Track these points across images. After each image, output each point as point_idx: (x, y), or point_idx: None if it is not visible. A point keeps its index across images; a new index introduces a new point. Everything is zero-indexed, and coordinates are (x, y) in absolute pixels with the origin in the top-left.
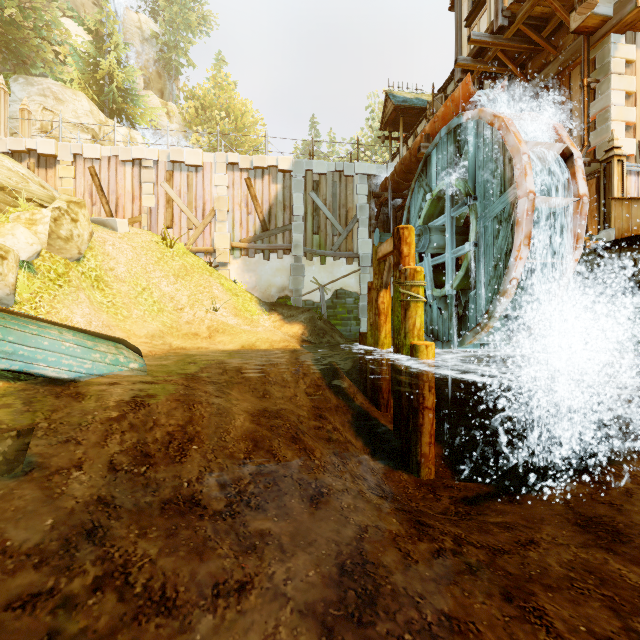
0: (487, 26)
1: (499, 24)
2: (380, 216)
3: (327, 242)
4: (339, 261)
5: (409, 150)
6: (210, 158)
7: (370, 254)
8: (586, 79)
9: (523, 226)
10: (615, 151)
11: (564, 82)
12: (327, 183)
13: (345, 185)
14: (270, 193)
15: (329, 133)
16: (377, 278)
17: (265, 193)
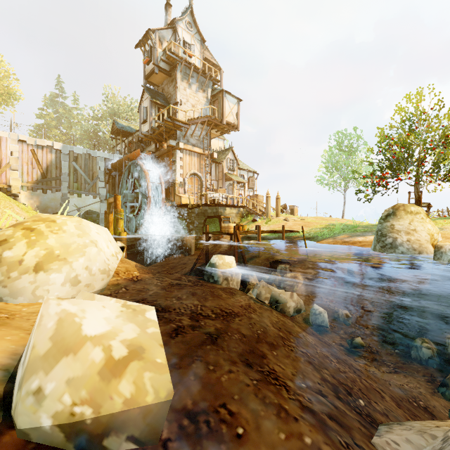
0: (148, 130)
1: (150, 133)
2: (111, 177)
3: (82, 187)
4: (89, 196)
5: (122, 159)
6: (6, 135)
7: (105, 194)
8: (171, 159)
9: (149, 201)
10: (176, 181)
11: (169, 155)
12: (82, 158)
13: (92, 160)
14: (47, 159)
15: (73, 94)
16: (108, 209)
17: (44, 159)
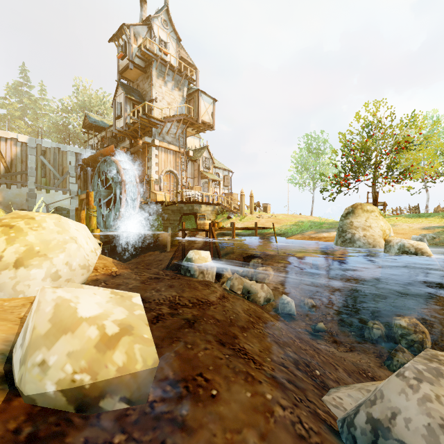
0: (122, 126)
1: (125, 129)
2: (82, 173)
3: (51, 182)
4: (58, 192)
5: (95, 154)
6: None
7: (77, 190)
8: (147, 156)
9: (123, 198)
10: (151, 178)
11: (145, 151)
12: (51, 152)
13: (62, 155)
14: (12, 152)
15: (40, 84)
16: (80, 206)
17: (8, 152)
